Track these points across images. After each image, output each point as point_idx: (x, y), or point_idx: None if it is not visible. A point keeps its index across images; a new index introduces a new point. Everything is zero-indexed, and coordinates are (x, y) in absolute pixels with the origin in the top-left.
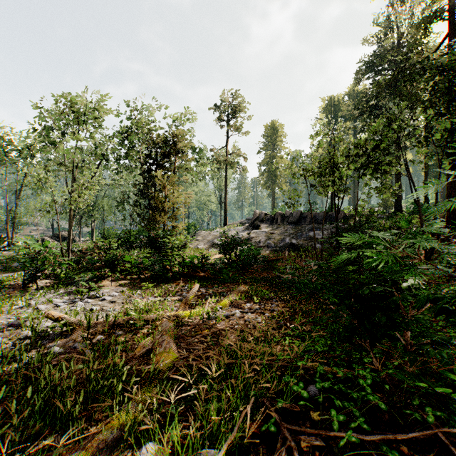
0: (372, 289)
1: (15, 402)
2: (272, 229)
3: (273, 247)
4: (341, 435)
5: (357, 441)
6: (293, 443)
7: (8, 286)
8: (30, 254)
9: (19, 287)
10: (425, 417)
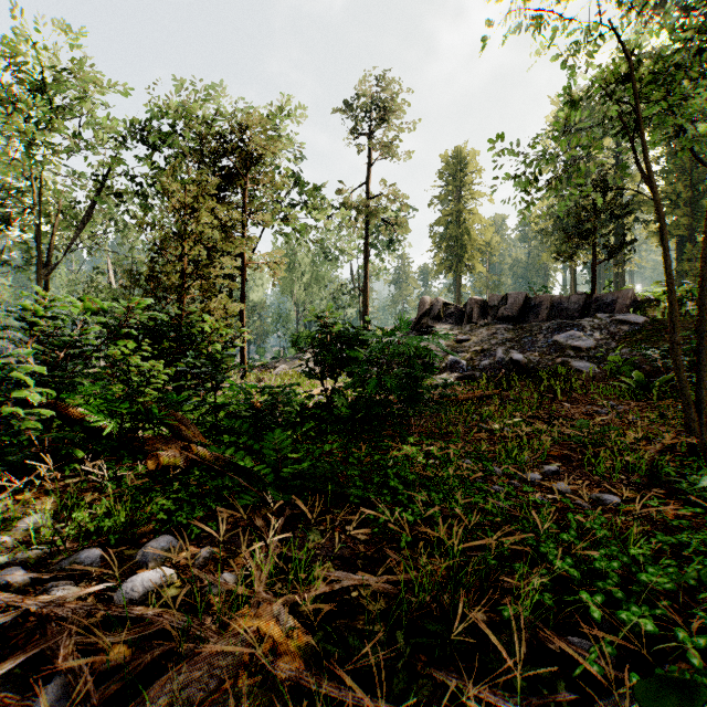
0: None
1: None
2: (461, 333)
3: (464, 370)
4: None
5: None
6: None
7: None
8: None
9: None
10: None
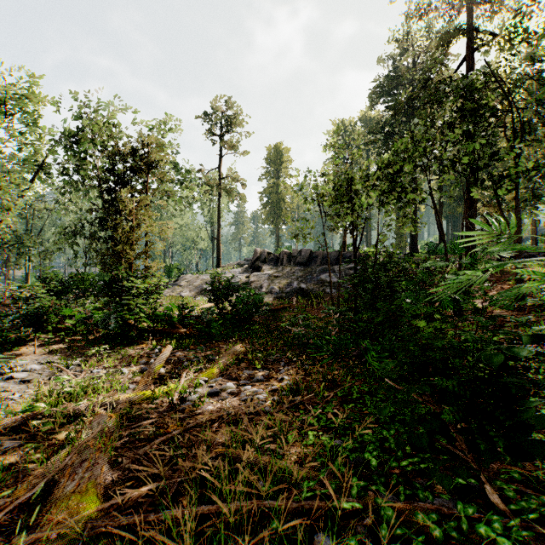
0: (512, 353)
1: None
2: (277, 272)
3: (278, 293)
4: None
5: None
6: None
7: None
8: None
9: None
10: None
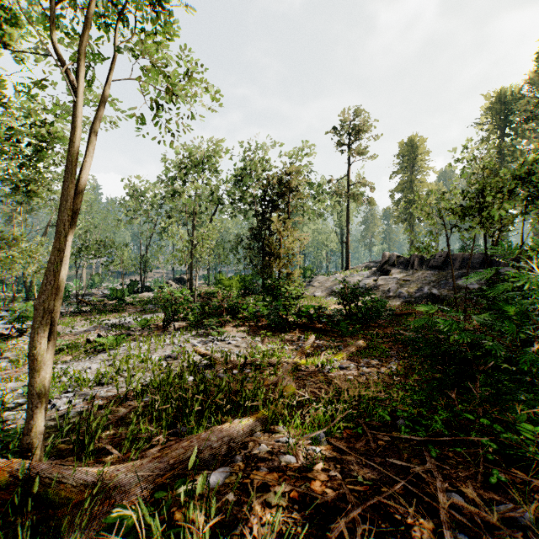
0: (448, 348)
1: (215, 389)
2: (406, 275)
3: (406, 298)
4: (402, 437)
5: (407, 436)
6: (371, 438)
7: (152, 326)
8: (171, 299)
9: (160, 327)
10: (480, 444)
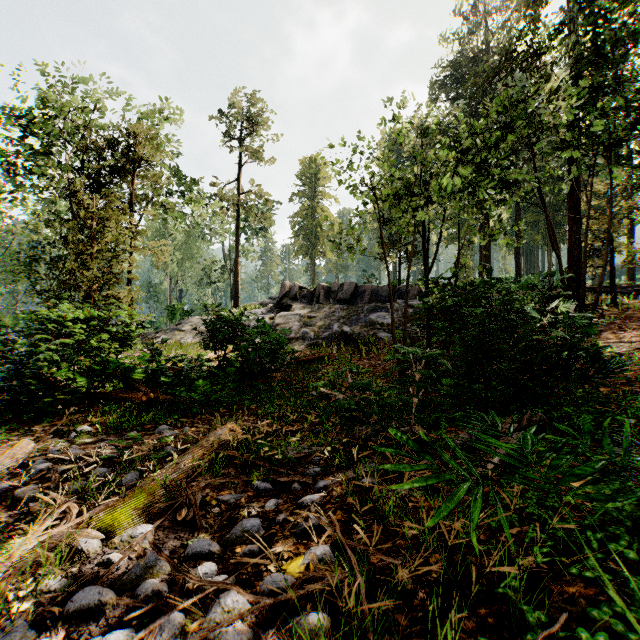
0: None
1: None
2: (311, 311)
3: (312, 339)
4: None
5: None
6: None
7: None
8: None
9: None
10: None
